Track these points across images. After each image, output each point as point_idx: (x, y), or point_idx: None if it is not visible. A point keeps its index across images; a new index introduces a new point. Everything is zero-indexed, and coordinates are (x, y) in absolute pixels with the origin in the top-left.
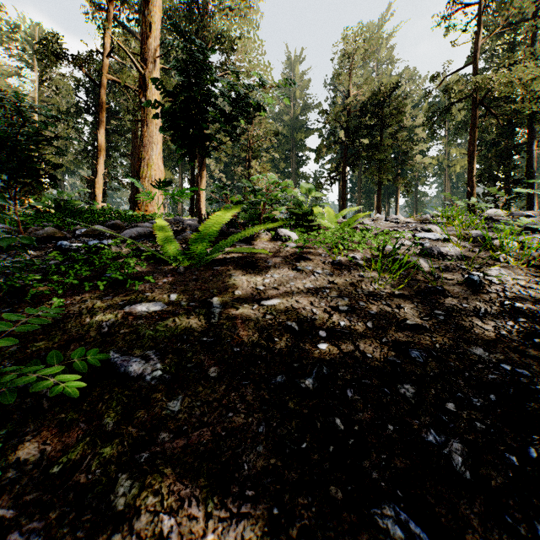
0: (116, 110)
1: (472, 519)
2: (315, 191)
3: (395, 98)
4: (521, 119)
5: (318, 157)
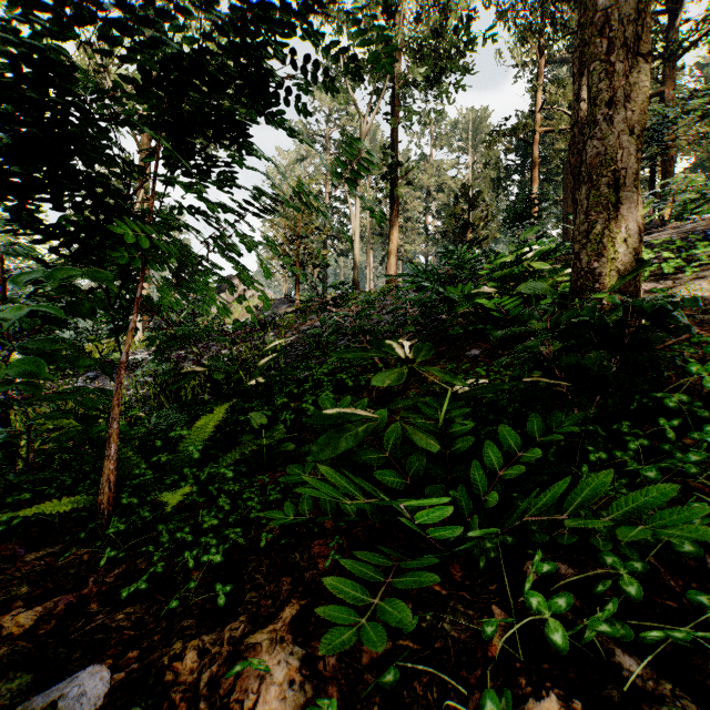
0: (545, 155)
1: (663, 249)
2: None
3: None
4: None
5: None
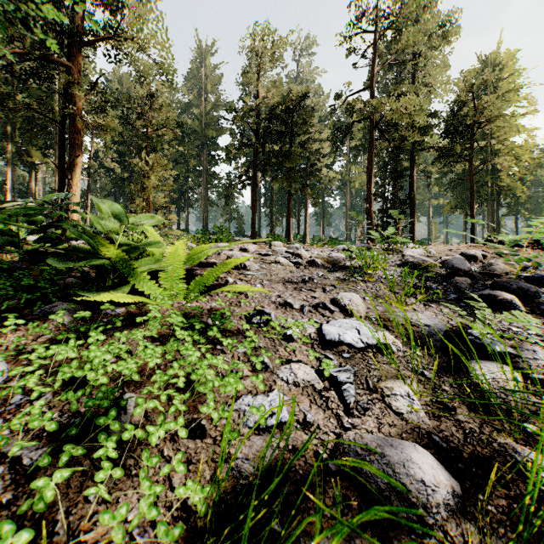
0: None
1: None
2: (125, 216)
3: (304, 108)
4: (408, 146)
5: (228, 158)
